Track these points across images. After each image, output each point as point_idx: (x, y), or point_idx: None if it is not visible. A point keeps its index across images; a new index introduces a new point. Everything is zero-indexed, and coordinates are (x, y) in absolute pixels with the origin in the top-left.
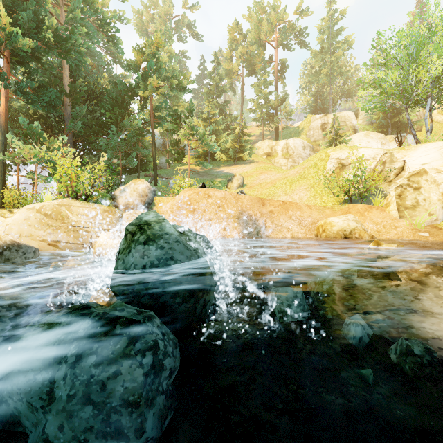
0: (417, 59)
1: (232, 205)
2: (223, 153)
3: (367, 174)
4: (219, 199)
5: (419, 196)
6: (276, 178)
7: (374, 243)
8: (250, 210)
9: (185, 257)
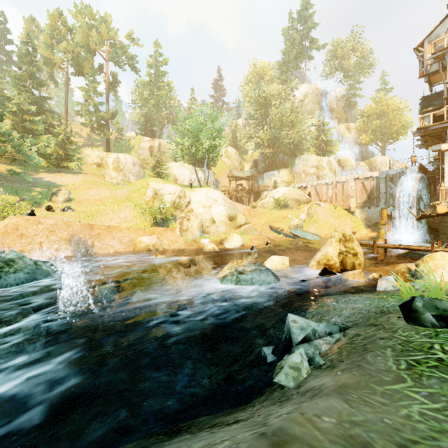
0: (198, 137)
1: (63, 230)
2: (43, 157)
3: (171, 204)
4: (50, 225)
5: (189, 224)
6: (106, 196)
7: (155, 255)
8: (80, 234)
9: (44, 276)
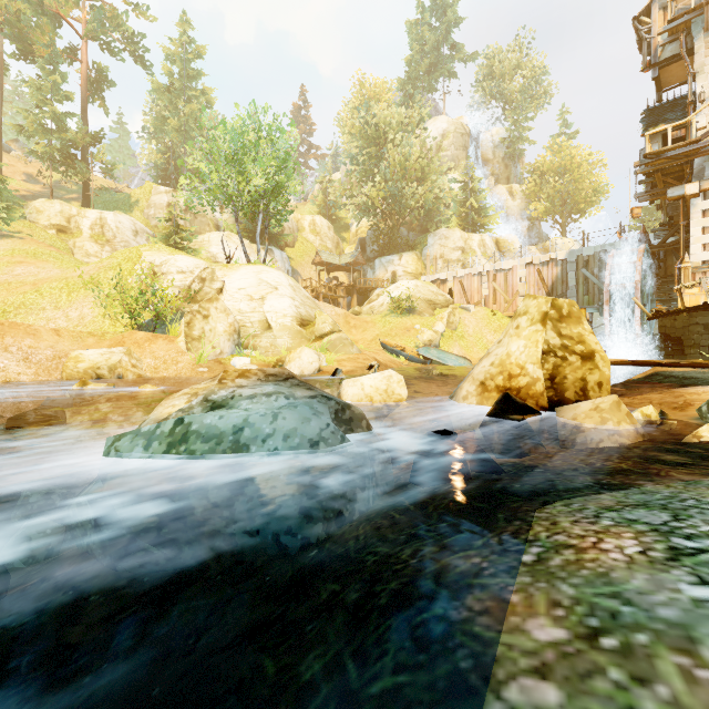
0: (242, 165)
1: None
2: None
3: (181, 292)
4: None
5: (206, 326)
6: (48, 276)
7: (79, 384)
8: None
9: None
